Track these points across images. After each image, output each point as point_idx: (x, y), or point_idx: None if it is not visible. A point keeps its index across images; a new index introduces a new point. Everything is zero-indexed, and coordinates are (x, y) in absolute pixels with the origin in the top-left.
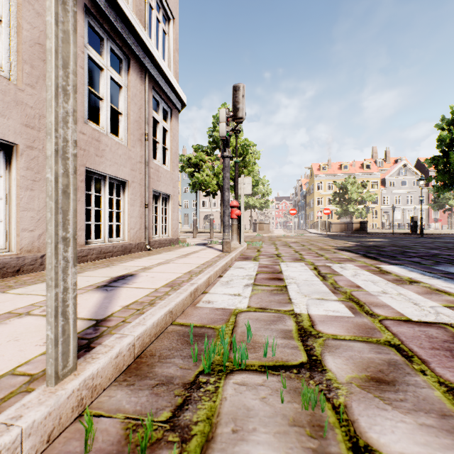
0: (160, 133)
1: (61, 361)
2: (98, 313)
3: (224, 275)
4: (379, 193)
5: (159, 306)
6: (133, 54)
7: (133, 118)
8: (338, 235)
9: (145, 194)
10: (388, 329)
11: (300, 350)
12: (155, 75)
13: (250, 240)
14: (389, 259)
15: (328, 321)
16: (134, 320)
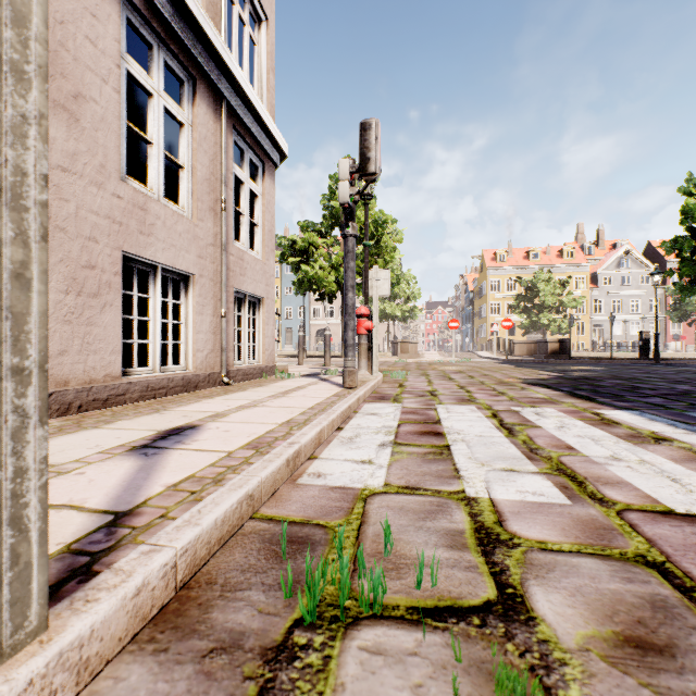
0: (246, 199)
1: (8, 618)
2: (122, 500)
3: (346, 427)
4: (587, 295)
5: (231, 485)
6: (202, 73)
7: (202, 175)
8: (524, 360)
9: (220, 296)
10: (636, 530)
11: (482, 574)
12: (237, 107)
13: (387, 368)
14: (612, 401)
15: (526, 514)
16: (182, 513)
